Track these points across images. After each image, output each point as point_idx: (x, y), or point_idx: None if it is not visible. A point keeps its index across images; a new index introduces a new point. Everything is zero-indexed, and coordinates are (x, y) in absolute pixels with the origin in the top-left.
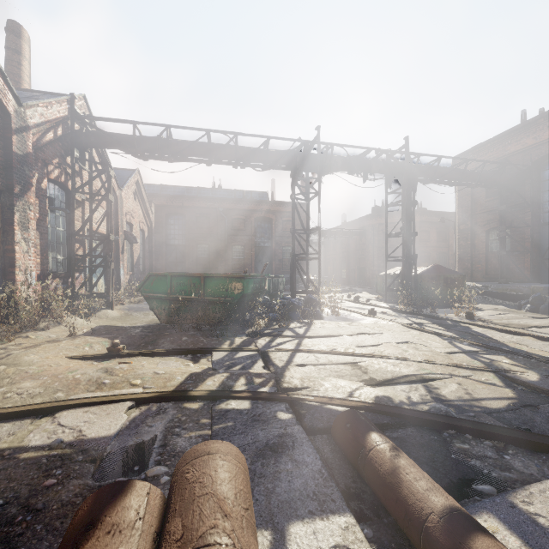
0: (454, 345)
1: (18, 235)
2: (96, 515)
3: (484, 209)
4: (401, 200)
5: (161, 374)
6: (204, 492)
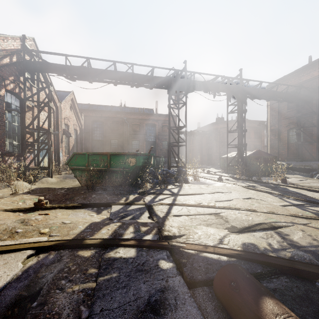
0: (284, 200)
1: None
2: None
3: (286, 116)
4: (237, 109)
5: (67, 223)
6: None
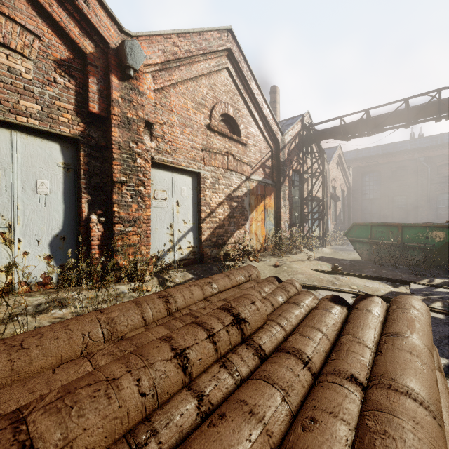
0: None
1: (282, 204)
2: (364, 297)
3: None
4: None
5: (369, 287)
6: (405, 303)
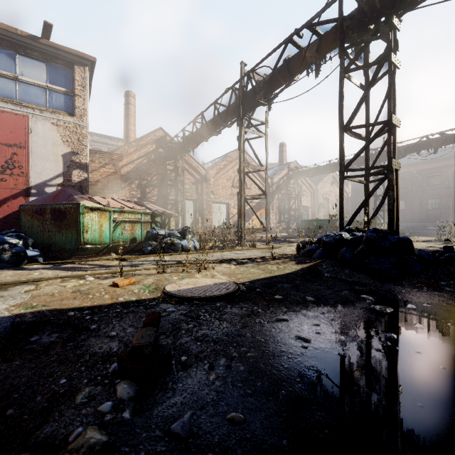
0: None
1: (271, 211)
2: None
3: None
4: None
5: None
6: None
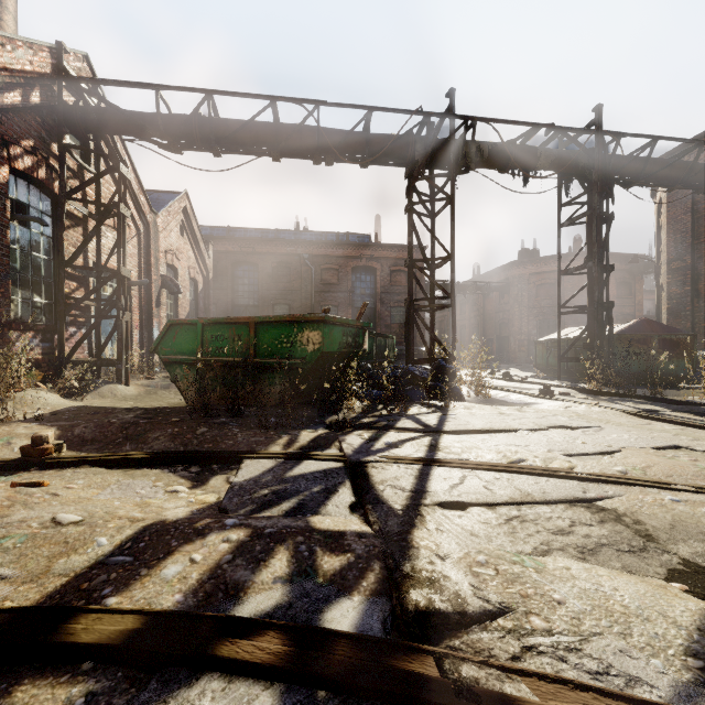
0: None
1: None
2: None
3: None
4: (588, 211)
5: (67, 525)
6: None
